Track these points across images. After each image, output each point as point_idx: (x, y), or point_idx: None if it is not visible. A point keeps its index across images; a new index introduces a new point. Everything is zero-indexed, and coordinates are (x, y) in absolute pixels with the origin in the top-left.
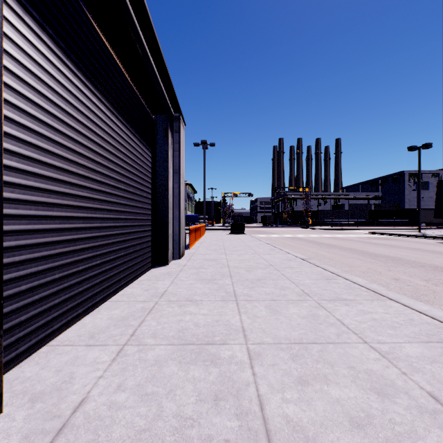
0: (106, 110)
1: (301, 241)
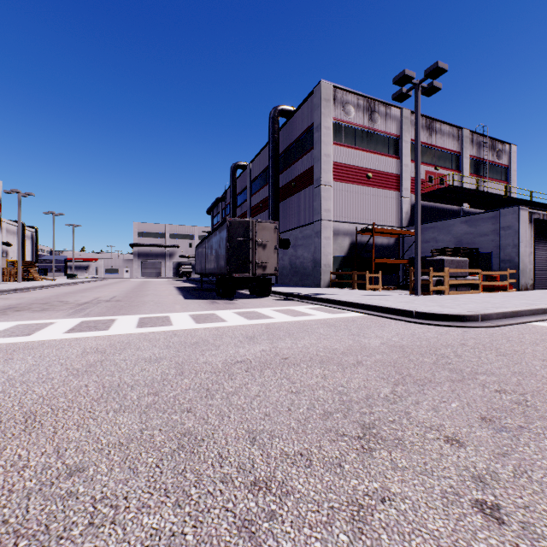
0: (544, 243)
1: None
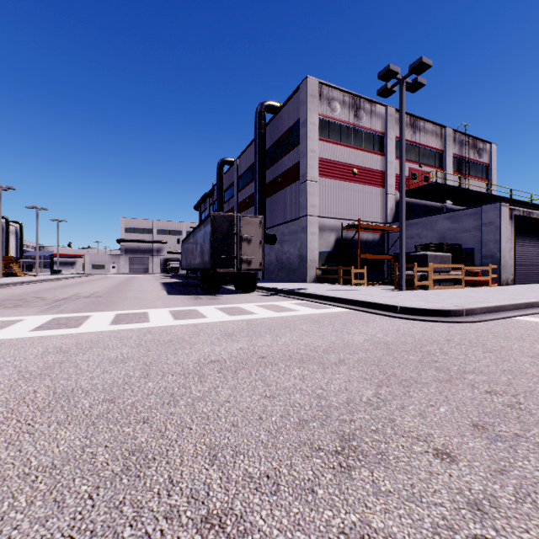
0: (524, 239)
1: None
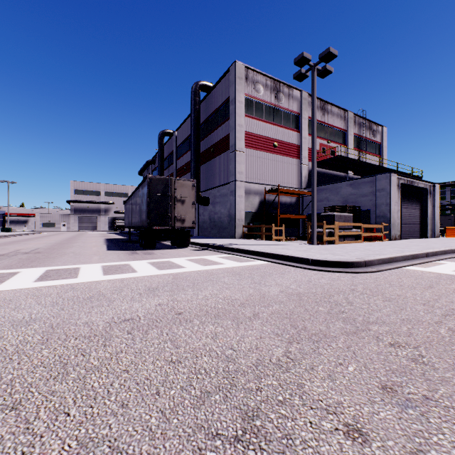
0: (408, 202)
1: None
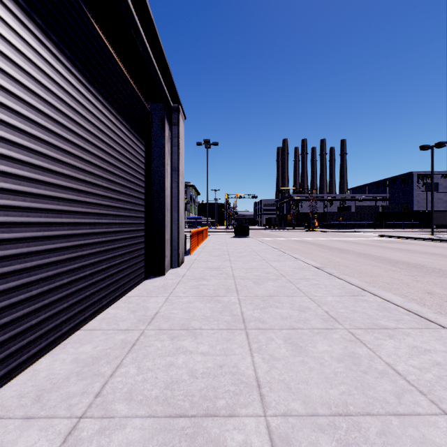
0: (79, 85)
1: (310, 245)
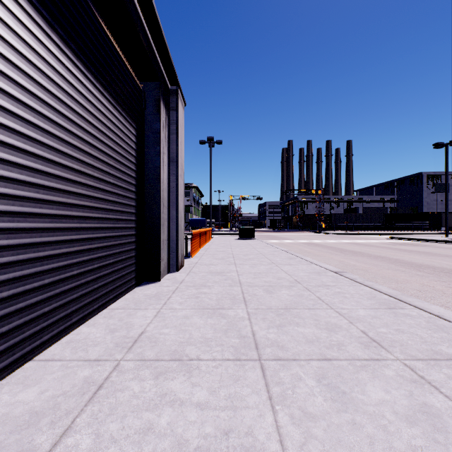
0: (32, 24)
1: (319, 248)
